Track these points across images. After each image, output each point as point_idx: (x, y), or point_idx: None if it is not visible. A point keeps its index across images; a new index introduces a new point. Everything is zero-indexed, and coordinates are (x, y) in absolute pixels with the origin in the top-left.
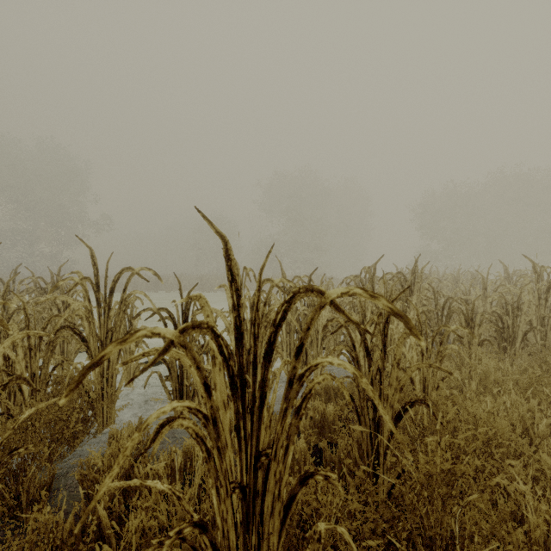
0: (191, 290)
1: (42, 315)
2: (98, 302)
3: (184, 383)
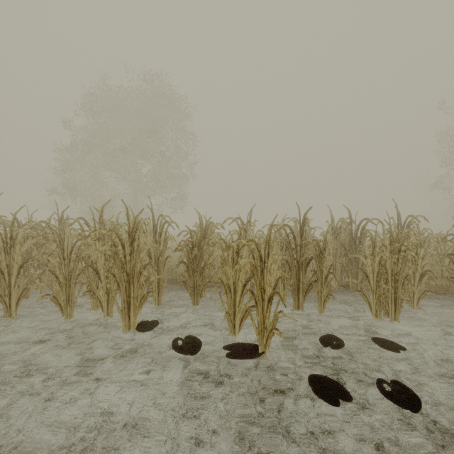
0: None
1: None
2: None
3: None
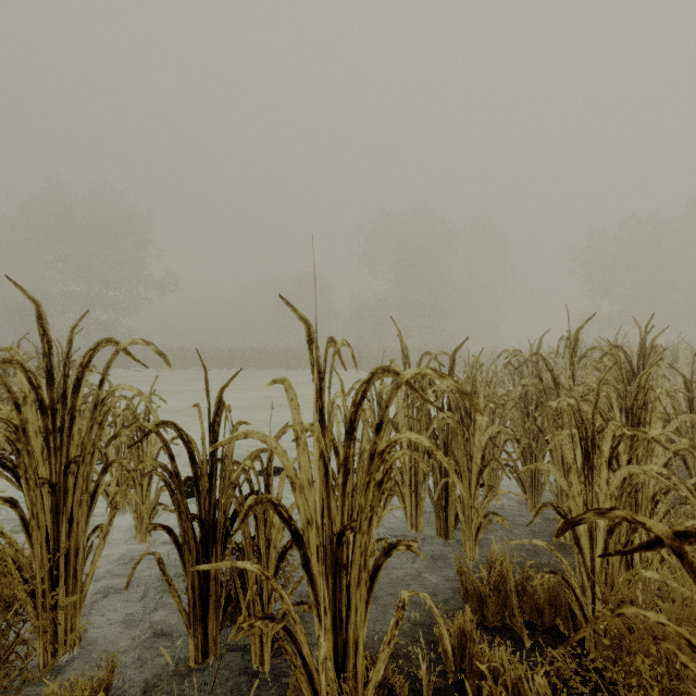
0: (226, 384)
1: None
2: (44, 408)
3: (211, 573)
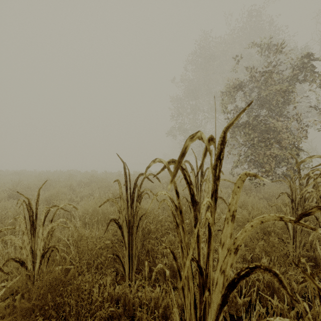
0: None
1: None
2: None
3: None
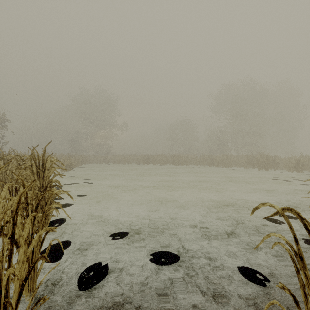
0: None
1: None
2: None
3: None
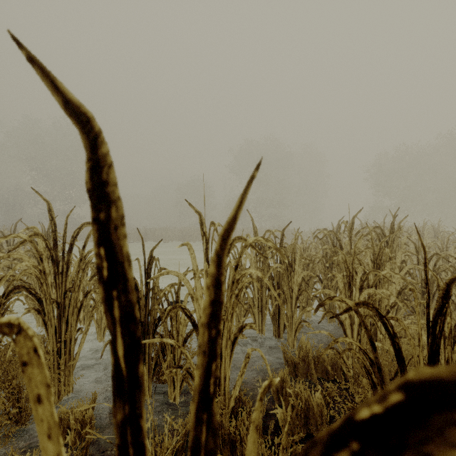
0: (154, 247)
1: (21, 268)
2: (54, 260)
3: (146, 351)
